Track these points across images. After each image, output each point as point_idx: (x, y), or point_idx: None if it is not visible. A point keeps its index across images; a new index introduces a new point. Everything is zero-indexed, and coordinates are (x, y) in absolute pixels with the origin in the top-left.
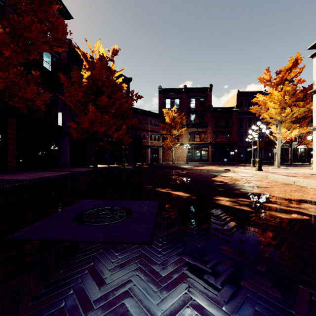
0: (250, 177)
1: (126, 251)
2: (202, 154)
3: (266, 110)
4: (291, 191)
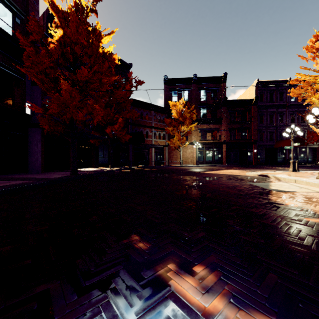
0: None
1: None
2: (214, 155)
3: (314, 92)
4: None
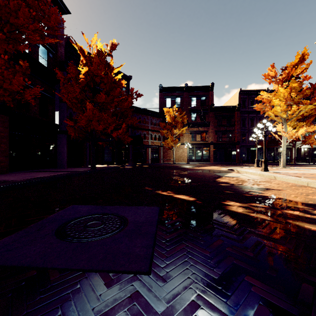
0: (256, 177)
1: (114, 287)
2: (203, 154)
3: (271, 108)
4: (308, 195)
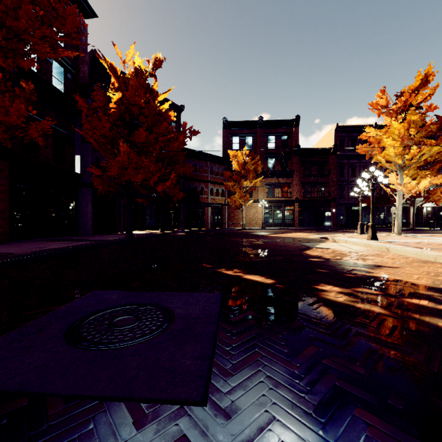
0: (361, 249)
1: (147, 428)
2: (285, 216)
3: (380, 150)
4: (437, 275)
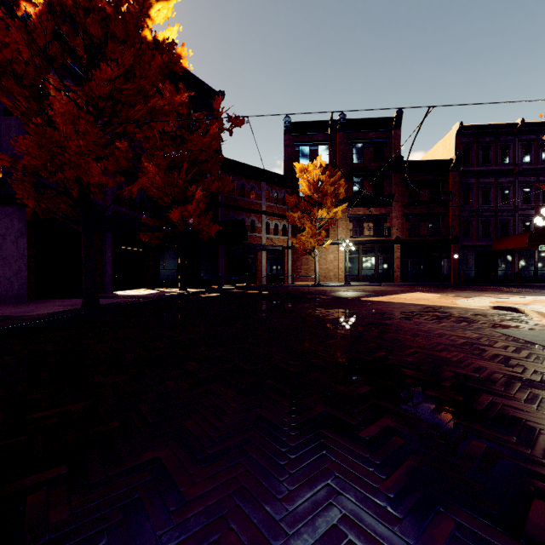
0: None
1: None
2: (379, 265)
3: None
4: None
